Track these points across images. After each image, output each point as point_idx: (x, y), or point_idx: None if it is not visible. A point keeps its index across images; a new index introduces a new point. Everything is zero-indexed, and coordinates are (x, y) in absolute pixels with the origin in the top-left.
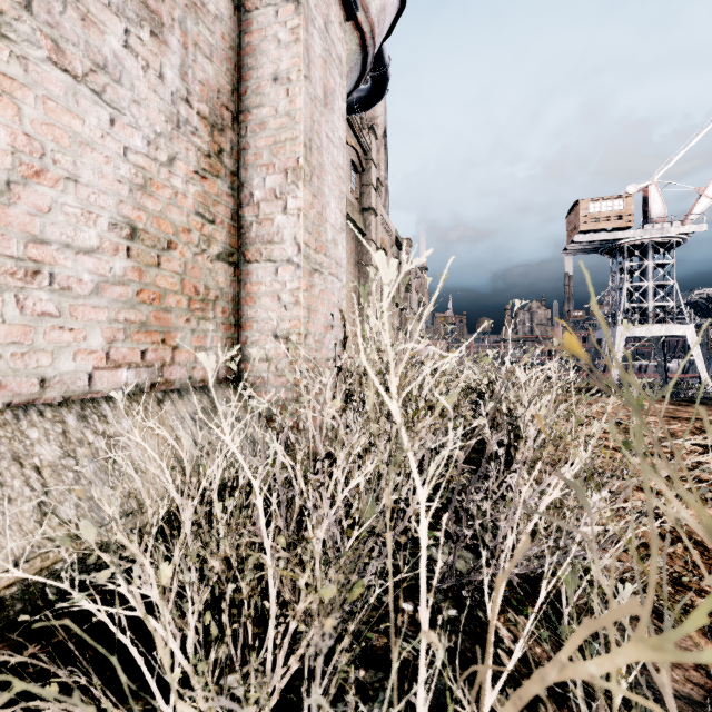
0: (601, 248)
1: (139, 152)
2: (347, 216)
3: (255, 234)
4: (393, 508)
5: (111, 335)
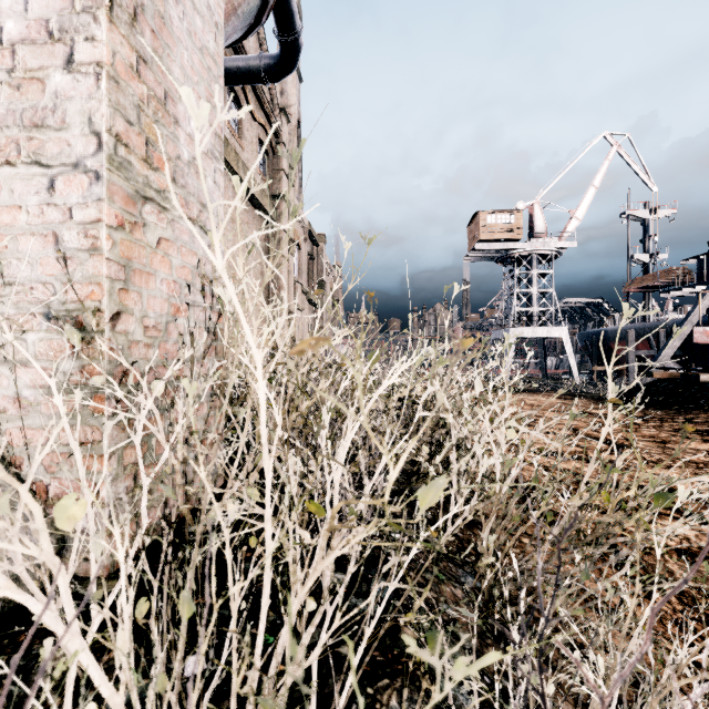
0: (496, 257)
1: None
2: (255, 200)
3: (5, 107)
4: (279, 676)
5: None
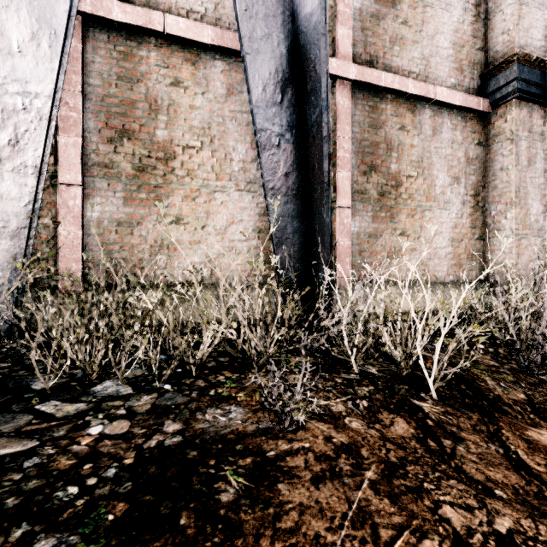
0: None
1: (453, 218)
2: None
3: (492, 227)
4: None
5: (448, 267)
